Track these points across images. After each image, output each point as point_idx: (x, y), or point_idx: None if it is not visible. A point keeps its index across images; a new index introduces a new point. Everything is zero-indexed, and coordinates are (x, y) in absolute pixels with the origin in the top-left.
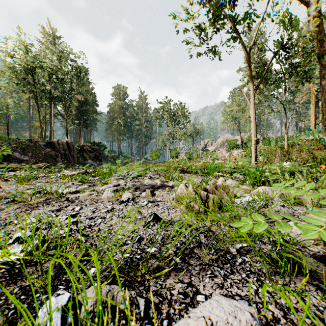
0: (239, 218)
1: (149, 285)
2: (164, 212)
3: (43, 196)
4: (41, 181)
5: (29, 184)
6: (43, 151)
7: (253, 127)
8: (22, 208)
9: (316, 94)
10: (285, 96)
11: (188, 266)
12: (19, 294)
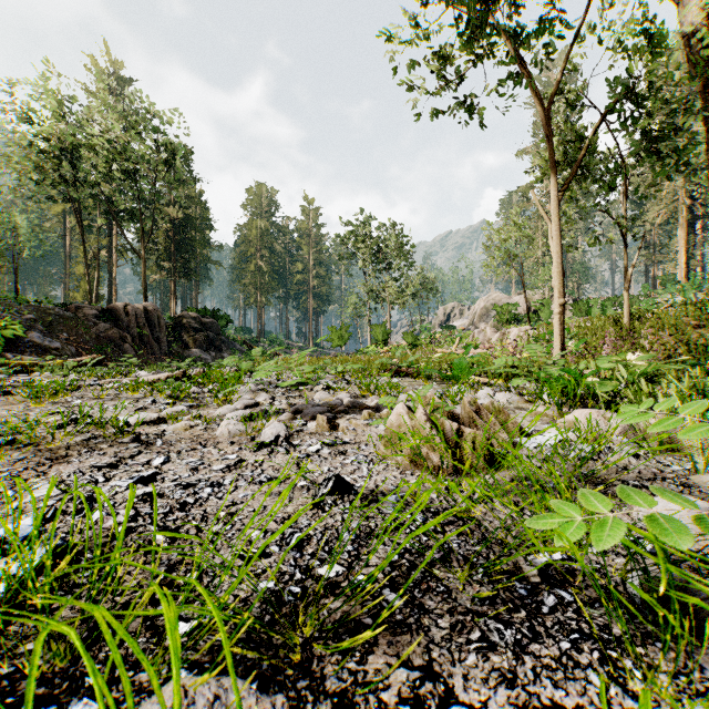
0: (540, 490)
1: (323, 674)
2: (360, 470)
3: (82, 432)
4: (83, 395)
5: (57, 403)
6: (92, 328)
7: (558, 274)
8: (30, 460)
9: (690, 205)
10: (624, 207)
11: (422, 615)
12: None
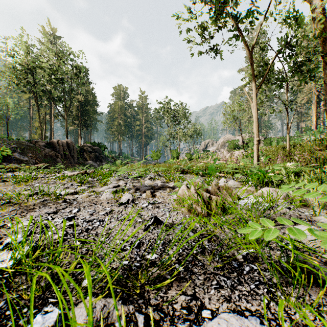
0: (244, 222)
1: (149, 298)
2: (165, 215)
3: (40, 198)
4: (39, 181)
5: (27, 185)
6: (42, 151)
7: (256, 126)
8: (17, 210)
9: (318, 95)
10: (287, 95)
11: (192, 275)
12: (4, 309)
